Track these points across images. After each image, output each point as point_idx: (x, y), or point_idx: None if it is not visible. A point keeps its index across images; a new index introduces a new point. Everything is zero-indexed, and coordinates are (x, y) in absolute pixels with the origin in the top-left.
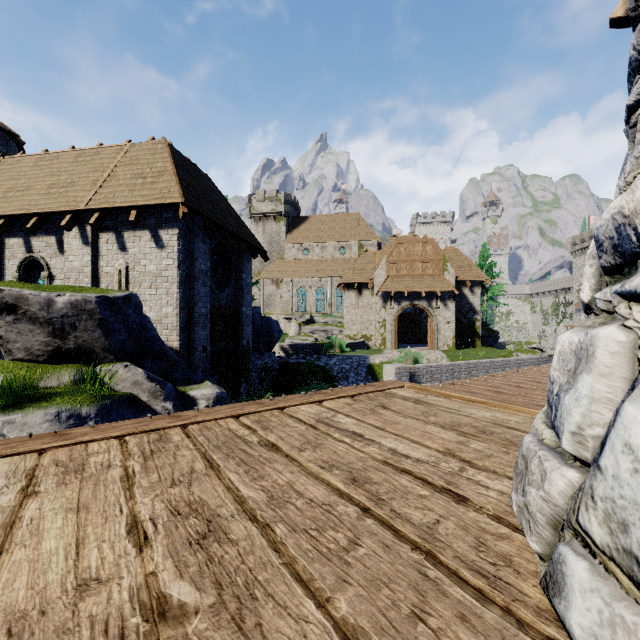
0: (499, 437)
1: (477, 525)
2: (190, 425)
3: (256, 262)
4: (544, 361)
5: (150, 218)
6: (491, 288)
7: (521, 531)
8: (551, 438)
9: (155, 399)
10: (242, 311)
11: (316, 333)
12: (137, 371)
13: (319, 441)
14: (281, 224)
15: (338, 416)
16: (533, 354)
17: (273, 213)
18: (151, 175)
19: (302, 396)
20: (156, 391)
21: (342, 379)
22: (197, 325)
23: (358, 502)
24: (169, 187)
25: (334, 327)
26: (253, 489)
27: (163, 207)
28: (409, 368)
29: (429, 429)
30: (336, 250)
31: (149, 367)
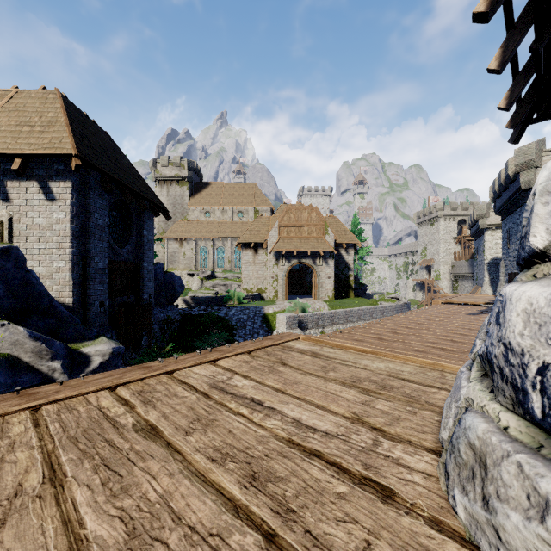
0: (400, 392)
1: (417, 542)
2: (46, 405)
3: (160, 222)
4: (400, 308)
5: (38, 168)
6: (361, 250)
7: (471, 544)
8: (519, 428)
9: (40, 359)
10: (143, 266)
11: (217, 287)
12: (17, 330)
13: (211, 416)
14: (184, 188)
15: (235, 378)
16: (393, 302)
17: (177, 178)
18: (40, 124)
19: (196, 355)
20: (41, 350)
21: (240, 328)
22: (93, 280)
23: (259, 518)
24: (60, 138)
25: (233, 281)
26: (107, 518)
27: (53, 158)
28: (298, 316)
29: (331, 388)
30: (235, 214)
31: (34, 325)
